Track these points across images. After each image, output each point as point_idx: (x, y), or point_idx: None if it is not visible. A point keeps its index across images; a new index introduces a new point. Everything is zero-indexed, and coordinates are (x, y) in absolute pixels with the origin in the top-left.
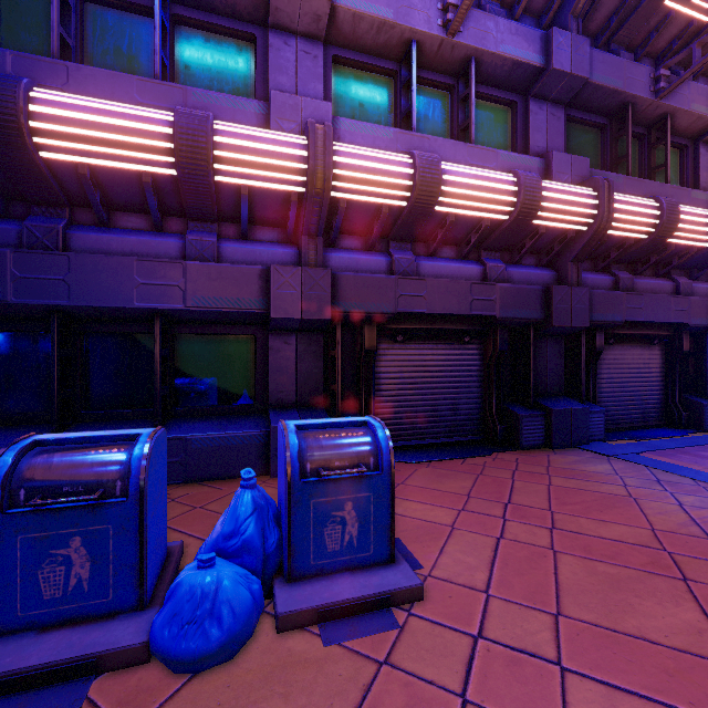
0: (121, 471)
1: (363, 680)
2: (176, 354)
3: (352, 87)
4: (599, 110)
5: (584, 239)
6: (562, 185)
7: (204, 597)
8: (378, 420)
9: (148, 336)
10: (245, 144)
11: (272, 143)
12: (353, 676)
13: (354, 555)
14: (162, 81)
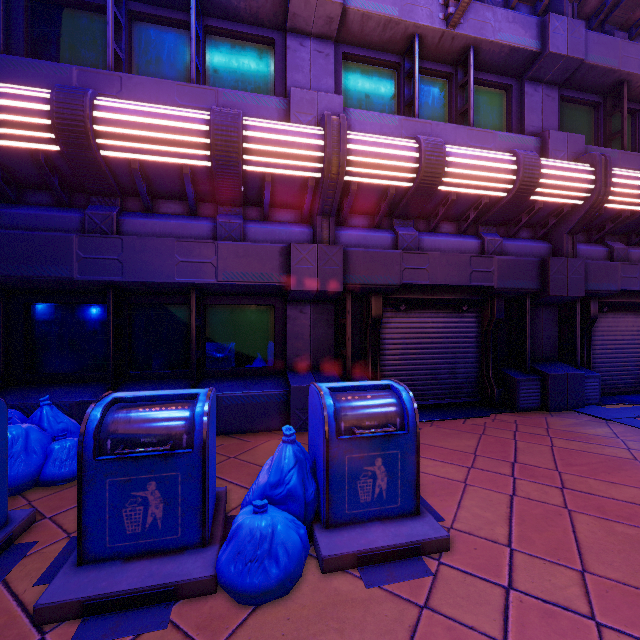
0: (186, 426)
1: (408, 622)
2: (207, 322)
3: (359, 81)
4: (592, 88)
5: (580, 212)
6: (559, 162)
7: (262, 539)
8: (401, 384)
9: (184, 307)
10: (270, 137)
11: (293, 134)
12: (398, 617)
13: (383, 507)
14: (197, 85)
